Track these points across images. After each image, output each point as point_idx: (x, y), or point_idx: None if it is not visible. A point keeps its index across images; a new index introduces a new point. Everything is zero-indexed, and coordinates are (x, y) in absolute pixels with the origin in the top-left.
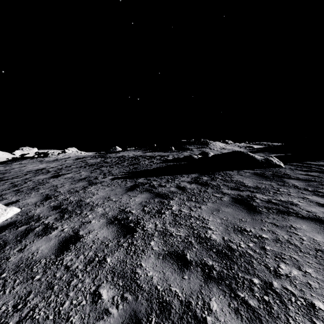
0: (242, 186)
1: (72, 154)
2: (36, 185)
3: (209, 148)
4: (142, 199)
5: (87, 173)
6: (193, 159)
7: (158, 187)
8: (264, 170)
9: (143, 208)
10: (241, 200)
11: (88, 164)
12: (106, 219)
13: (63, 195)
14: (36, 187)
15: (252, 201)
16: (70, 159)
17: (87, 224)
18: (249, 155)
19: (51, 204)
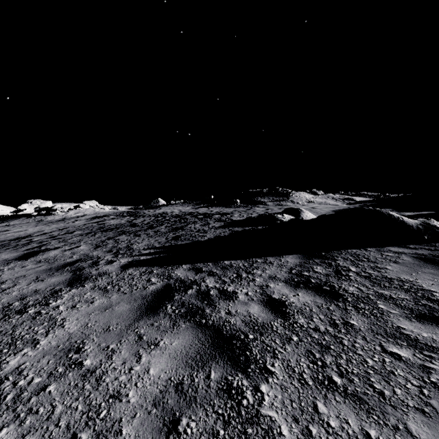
0: (434, 303)
1: (90, 211)
2: None
3: (291, 201)
4: (169, 364)
5: (87, 249)
6: (276, 220)
7: (218, 300)
8: (432, 248)
9: None
10: None
11: (104, 228)
12: None
13: None
14: None
15: None
16: (83, 218)
17: None
18: (393, 217)
19: None
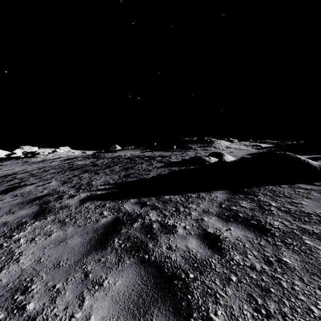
0: None
1: (64, 154)
2: None
3: (213, 147)
4: (111, 310)
5: (56, 185)
6: (204, 162)
7: (159, 234)
8: None
9: None
10: None
11: (72, 167)
12: None
13: None
14: None
15: None
16: (58, 159)
17: None
18: (300, 159)
19: None
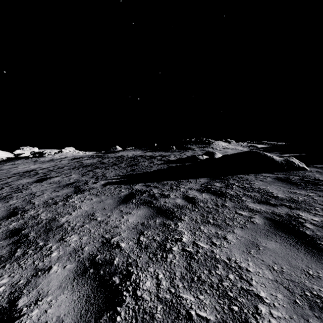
0: (270, 197)
1: (69, 154)
2: (11, 192)
3: (211, 148)
4: (137, 218)
5: (77, 177)
6: (197, 159)
7: (159, 198)
8: (287, 174)
9: (137, 237)
10: (282, 223)
11: (83, 165)
12: (76, 264)
13: (35, 209)
14: (9, 195)
15: (301, 227)
16: (66, 159)
17: (41, 275)
18: (267, 156)
19: (11, 225)
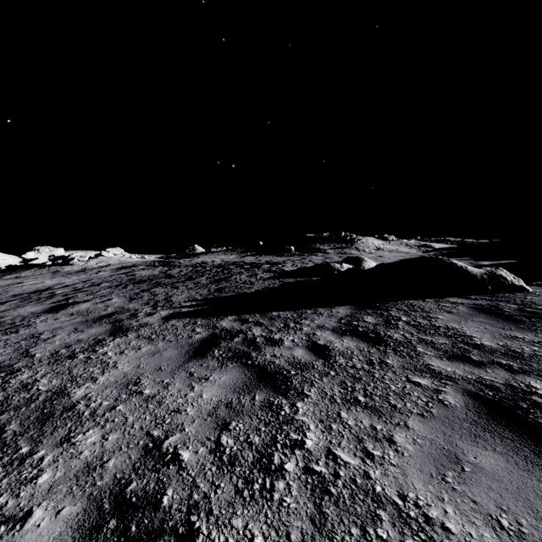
0: (470, 346)
1: (114, 260)
2: None
3: (356, 249)
4: (219, 391)
5: (121, 302)
6: (333, 271)
7: (264, 346)
8: (493, 298)
9: (216, 436)
10: (501, 406)
11: (135, 279)
12: (84, 505)
13: (31, 368)
14: None
15: (540, 415)
16: (107, 268)
17: (5, 536)
18: (456, 266)
19: None
